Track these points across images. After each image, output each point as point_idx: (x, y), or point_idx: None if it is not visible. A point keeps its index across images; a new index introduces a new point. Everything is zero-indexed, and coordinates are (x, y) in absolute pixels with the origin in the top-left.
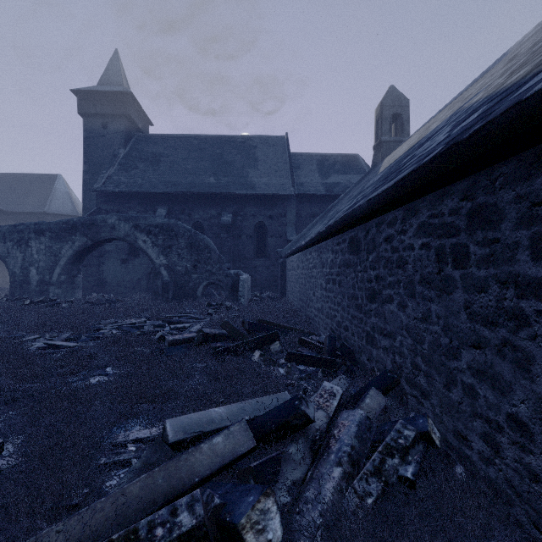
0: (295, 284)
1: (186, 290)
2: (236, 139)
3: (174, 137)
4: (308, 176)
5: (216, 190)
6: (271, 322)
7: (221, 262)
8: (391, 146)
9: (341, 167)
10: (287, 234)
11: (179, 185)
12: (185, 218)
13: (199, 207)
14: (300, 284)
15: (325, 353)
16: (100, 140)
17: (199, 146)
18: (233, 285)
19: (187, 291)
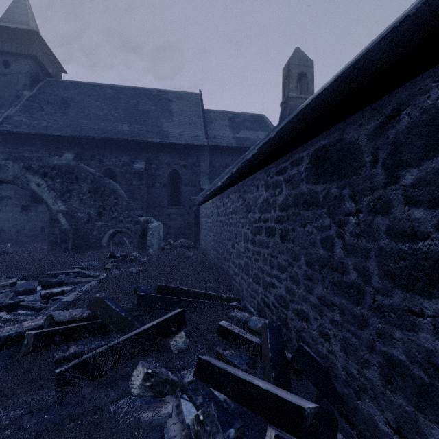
0: (209, 232)
1: (89, 240)
2: (152, 92)
3: (87, 85)
4: (220, 130)
5: (129, 136)
6: (177, 288)
7: (129, 209)
8: (298, 102)
9: (250, 124)
10: (201, 182)
11: (89, 129)
12: (96, 164)
13: (111, 153)
14: (214, 233)
15: (268, 366)
16: (1, 79)
17: (113, 95)
18: (142, 234)
19: (90, 241)
